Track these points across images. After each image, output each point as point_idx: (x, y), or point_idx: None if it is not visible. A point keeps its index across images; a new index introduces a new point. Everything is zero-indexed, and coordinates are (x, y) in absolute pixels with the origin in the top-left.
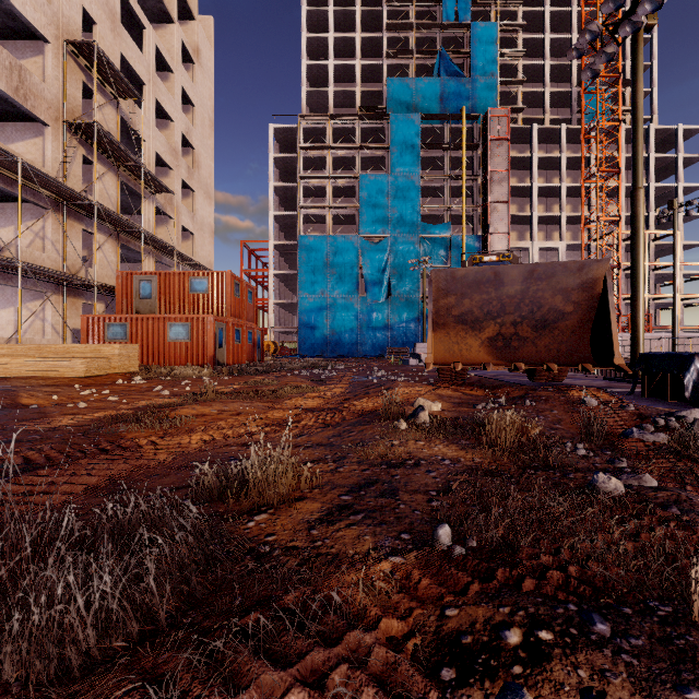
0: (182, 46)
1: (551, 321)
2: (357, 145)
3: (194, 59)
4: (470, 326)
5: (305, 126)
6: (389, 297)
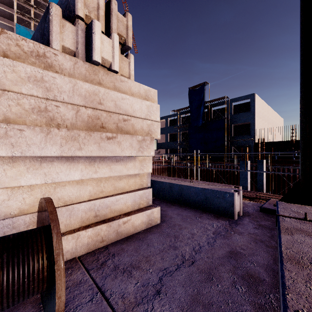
0: None
1: None
2: None
3: None
4: None
5: None
6: None
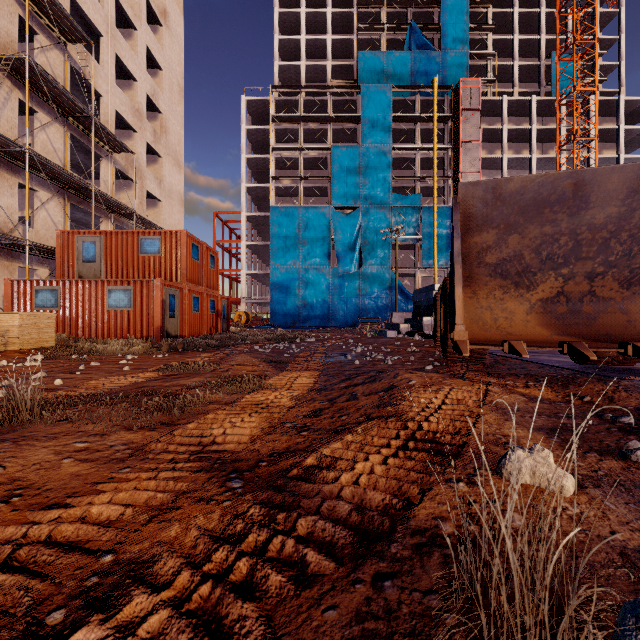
0: (148, 5)
1: None
2: (329, 117)
3: (161, 21)
4: (512, 280)
5: (277, 98)
6: (360, 268)
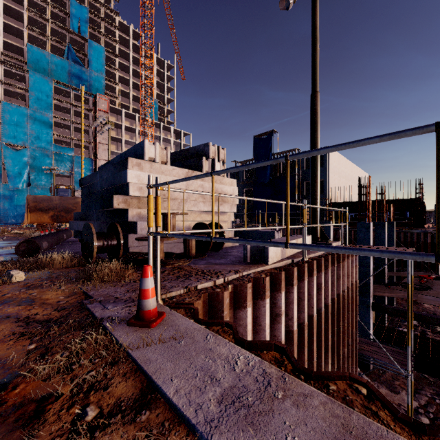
0: None
1: (70, 211)
2: (0, 80)
3: None
4: (44, 212)
5: None
6: (28, 186)
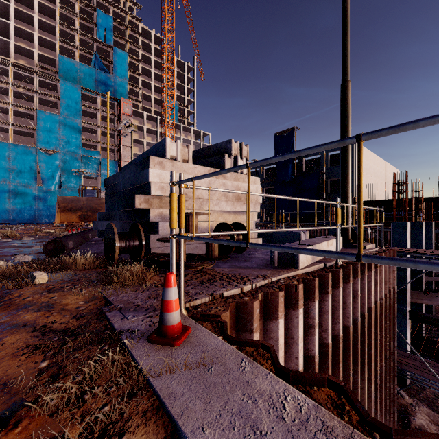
0: None
1: (96, 211)
2: (35, 90)
3: None
4: (73, 212)
5: None
6: (60, 188)
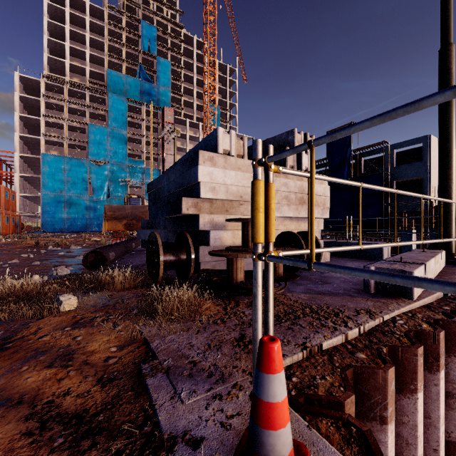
0: None
1: (140, 220)
2: (87, 105)
3: None
4: (119, 220)
5: (47, 81)
6: (108, 197)
